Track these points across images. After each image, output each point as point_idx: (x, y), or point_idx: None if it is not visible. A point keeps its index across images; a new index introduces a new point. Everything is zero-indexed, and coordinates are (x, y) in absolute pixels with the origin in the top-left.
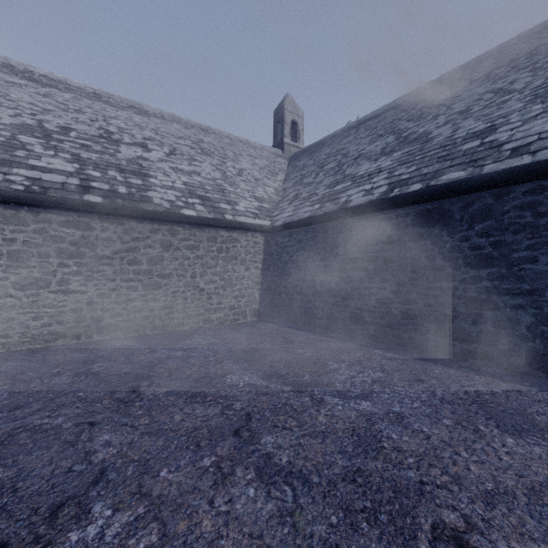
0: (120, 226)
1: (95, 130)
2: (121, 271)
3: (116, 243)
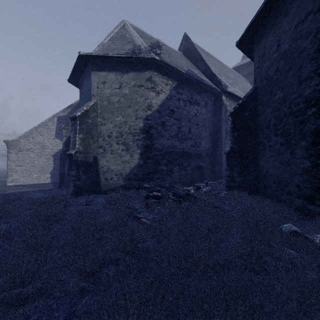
0: (3, 157)
1: (4, 144)
2: (3, 161)
3: (3, 159)
